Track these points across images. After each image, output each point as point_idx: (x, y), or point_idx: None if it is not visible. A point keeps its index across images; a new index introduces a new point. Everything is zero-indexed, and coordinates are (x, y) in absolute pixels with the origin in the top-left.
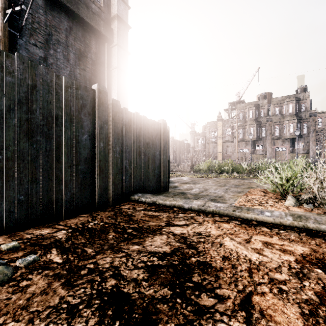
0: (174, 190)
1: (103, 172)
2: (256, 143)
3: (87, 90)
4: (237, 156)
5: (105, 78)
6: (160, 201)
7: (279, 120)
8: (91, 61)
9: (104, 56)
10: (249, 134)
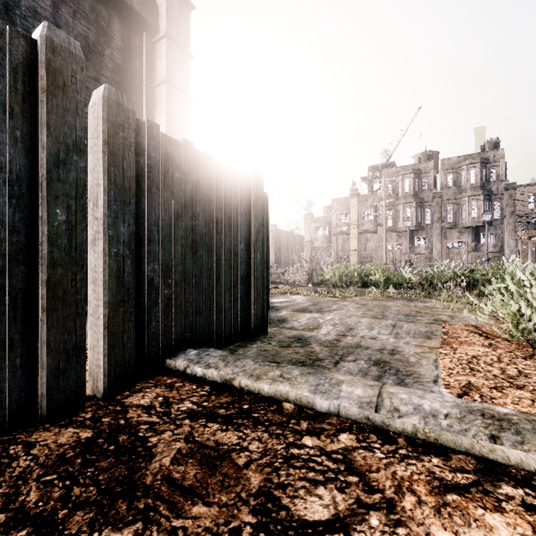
0: (280, 331)
1: (67, 301)
2: (415, 235)
3: (0, 31)
4: (384, 257)
5: (143, 101)
6: (243, 382)
7: (454, 197)
8: (112, 64)
9: (141, 58)
10: (406, 219)
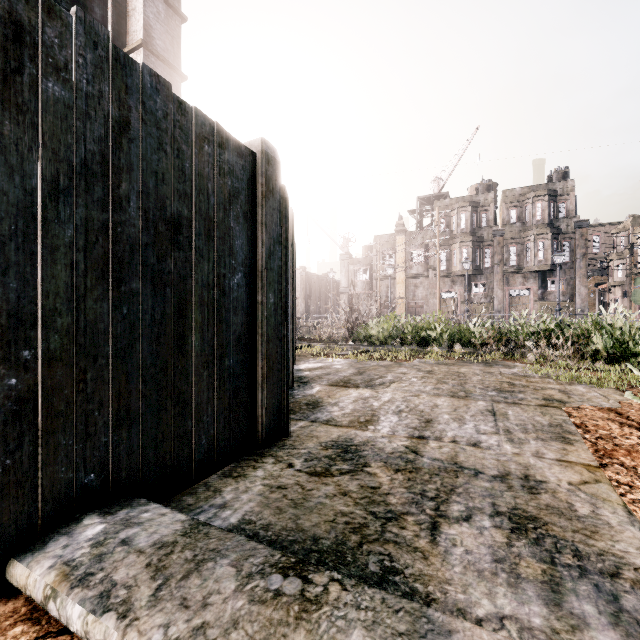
0: (310, 431)
1: None
2: (473, 280)
3: None
4: (438, 306)
5: None
6: None
7: (517, 235)
8: None
9: (104, 8)
10: (464, 261)
